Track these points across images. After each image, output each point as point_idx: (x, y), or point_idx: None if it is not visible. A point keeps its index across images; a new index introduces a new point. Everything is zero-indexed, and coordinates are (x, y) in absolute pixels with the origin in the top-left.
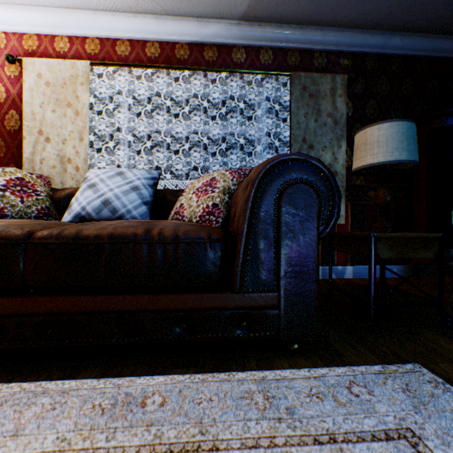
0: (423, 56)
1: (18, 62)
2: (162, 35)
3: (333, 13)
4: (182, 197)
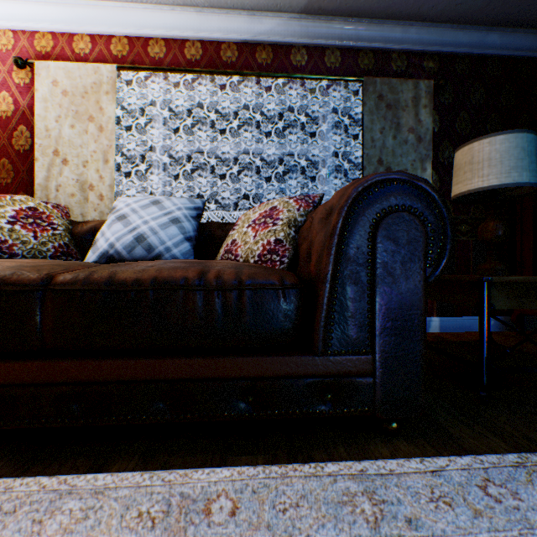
0: (527, 57)
1: (29, 66)
2: (205, 32)
3: (417, 3)
4: (234, 232)
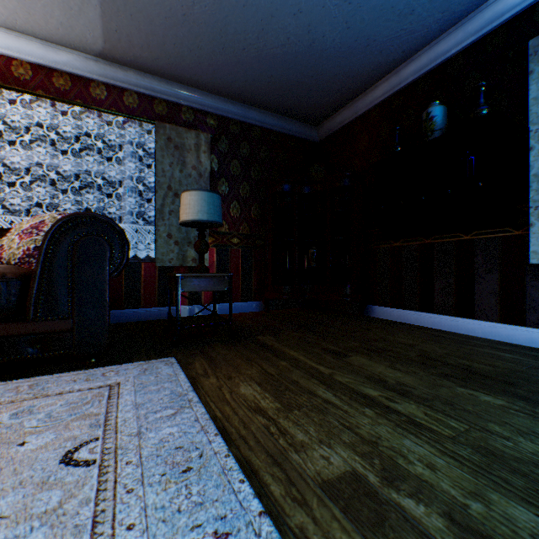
0: (276, 131)
1: None
2: None
3: (193, 79)
4: (6, 238)
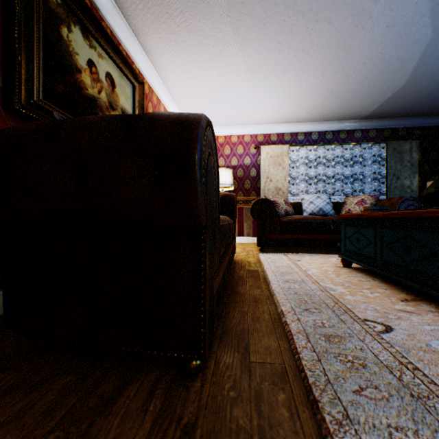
0: None
1: (258, 148)
2: (319, 129)
3: (411, 114)
4: (347, 206)
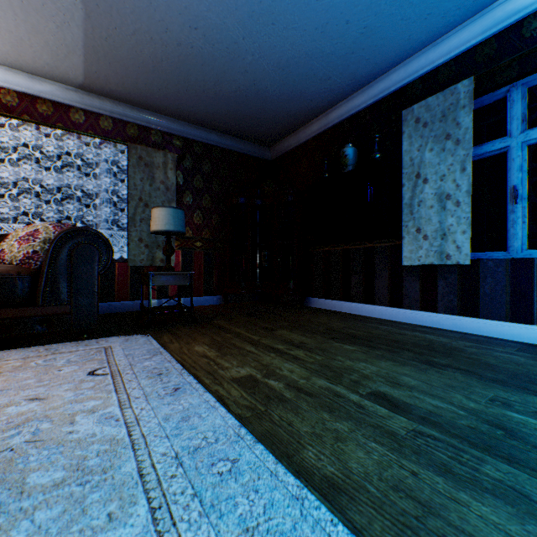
0: (235, 151)
1: None
2: None
3: (162, 108)
4: (5, 243)
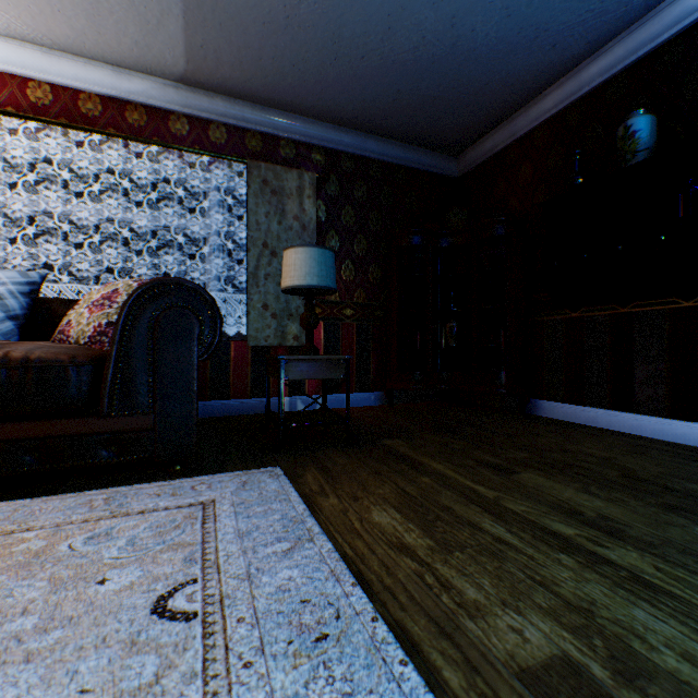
0: (402, 165)
1: None
2: (56, 76)
3: (295, 102)
4: (74, 312)
